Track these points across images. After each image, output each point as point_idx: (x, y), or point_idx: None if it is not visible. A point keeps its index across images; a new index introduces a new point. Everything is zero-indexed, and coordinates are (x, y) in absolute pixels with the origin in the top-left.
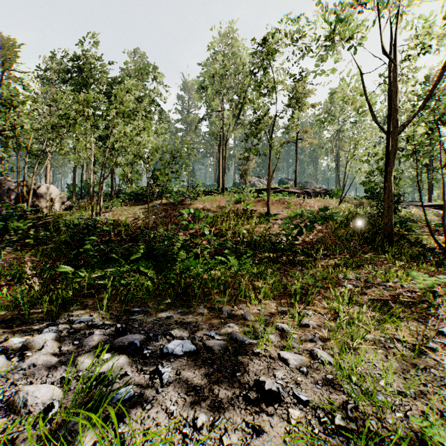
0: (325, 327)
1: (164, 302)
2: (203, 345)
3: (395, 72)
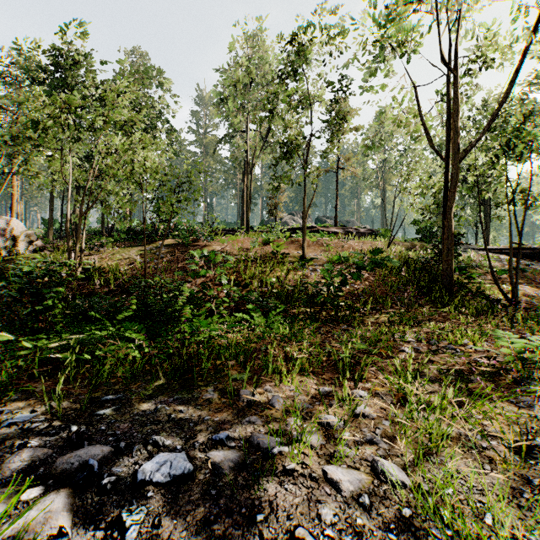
0: (389, 419)
1: (155, 384)
2: (205, 459)
3: (456, 85)
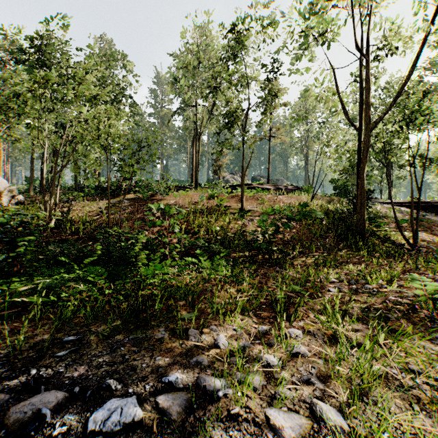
0: (323, 359)
1: (113, 324)
2: (155, 403)
3: (368, 68)
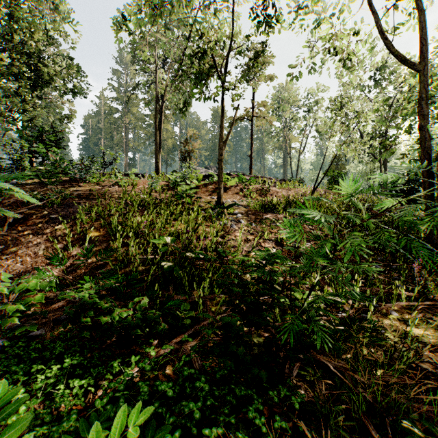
0: None
1: None
2: None
3: None
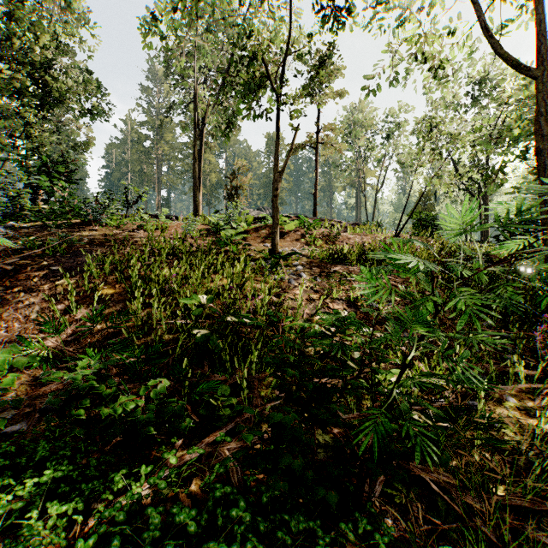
0: None
1: None
2: None
3: None
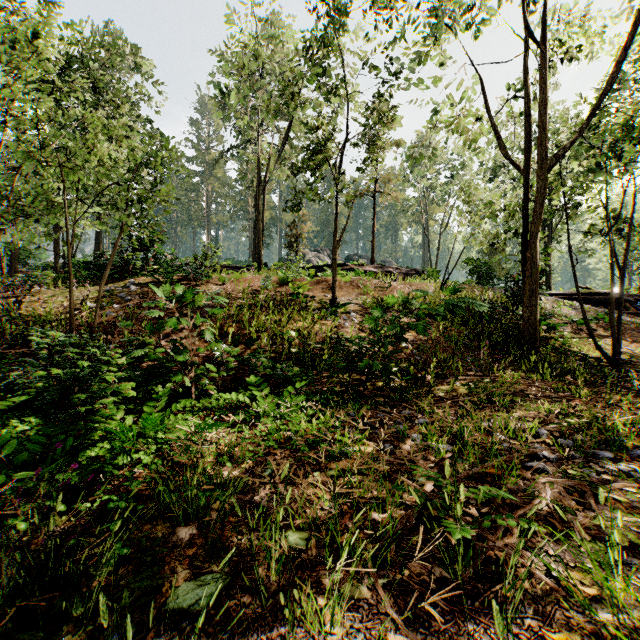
0: None
1: None
2: None
3: (544, 66)
